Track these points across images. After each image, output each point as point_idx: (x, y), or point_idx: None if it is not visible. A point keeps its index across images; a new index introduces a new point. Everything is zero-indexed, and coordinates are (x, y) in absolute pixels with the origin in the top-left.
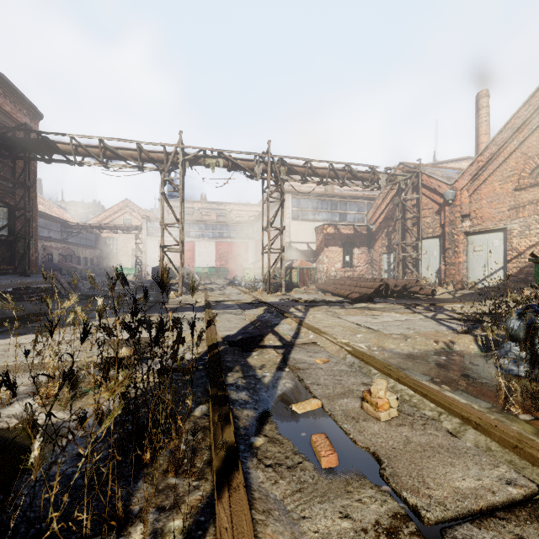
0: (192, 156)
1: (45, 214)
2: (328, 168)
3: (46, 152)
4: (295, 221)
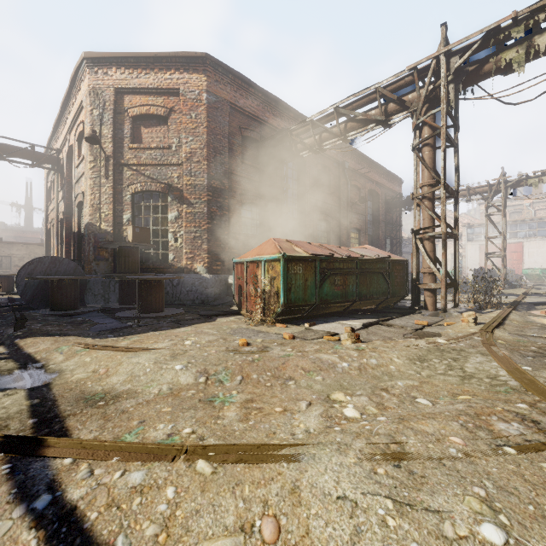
0: (513, 182)
1: None
2: None
3: (410, 206)
4: None
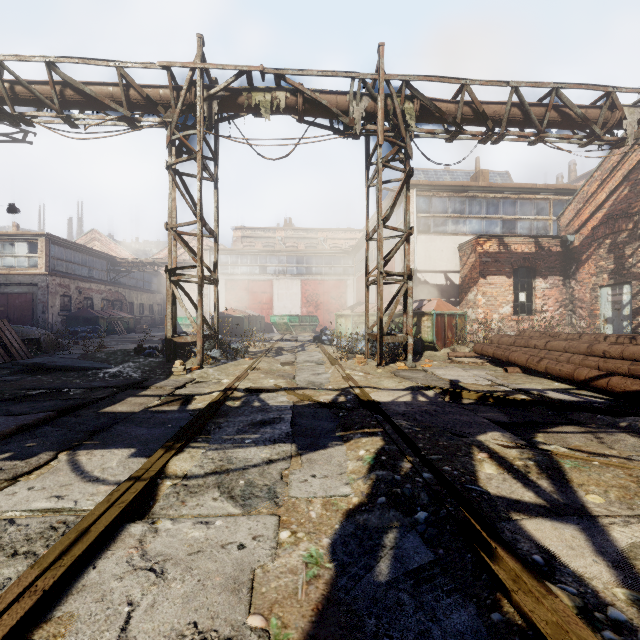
0: (223, 86)
1: (82, 246)
2: (509, 97)
3: None
4: (423, 236)
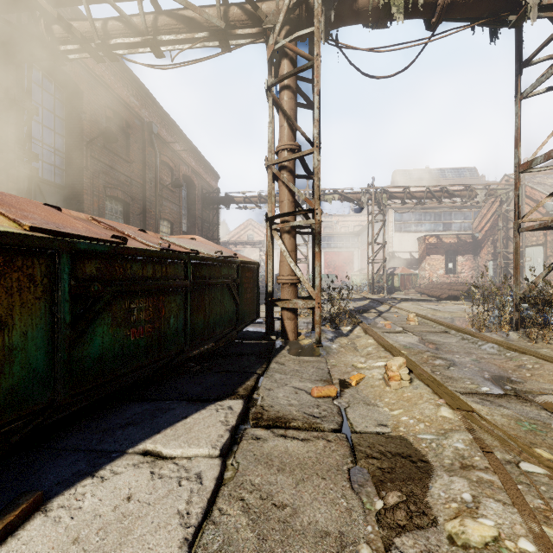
0: None
1: None
2: (425, 191)
3: (228, 204)
4: (397, 233)
